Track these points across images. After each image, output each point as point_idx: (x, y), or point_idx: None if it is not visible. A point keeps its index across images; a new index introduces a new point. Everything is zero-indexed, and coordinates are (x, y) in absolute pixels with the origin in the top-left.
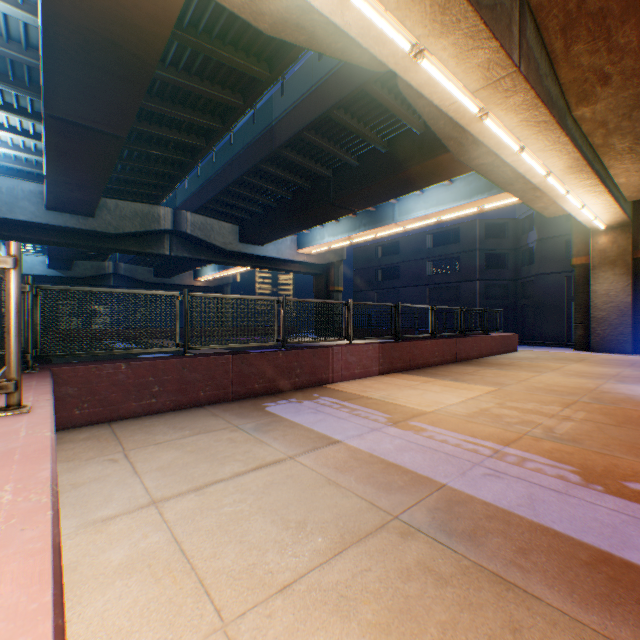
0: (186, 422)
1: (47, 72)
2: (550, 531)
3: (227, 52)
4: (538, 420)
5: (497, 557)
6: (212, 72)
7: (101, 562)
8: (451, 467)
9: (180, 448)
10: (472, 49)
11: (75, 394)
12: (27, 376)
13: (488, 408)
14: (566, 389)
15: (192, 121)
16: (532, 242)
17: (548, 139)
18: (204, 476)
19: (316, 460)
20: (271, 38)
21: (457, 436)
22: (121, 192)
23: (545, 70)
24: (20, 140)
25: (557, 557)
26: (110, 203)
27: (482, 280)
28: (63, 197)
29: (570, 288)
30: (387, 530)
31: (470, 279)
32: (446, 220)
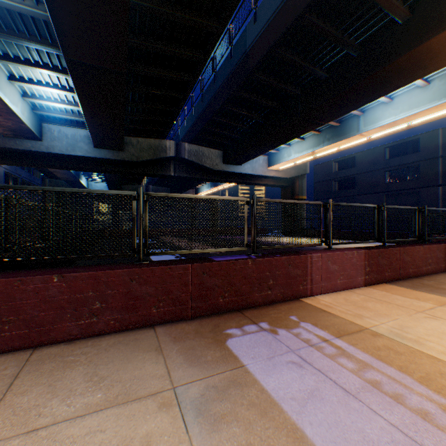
0: (114, 363)
1: (51, 11)
2: None
3: None
4: None
5: None
6: None
7: None
8: None
9: None
10: None
11: None
12: None
13: None
14: None
15: (178, 55)
16: None
17: None
18: None
19: None
20: None
21: None
22: (140, 132)
23: None
24: (71, 97)
25: None
26: (133, 140)
27: (445, 185)
28: (100, 136)
29: None
30: None
31: (431, 185)
32: (417, 124)
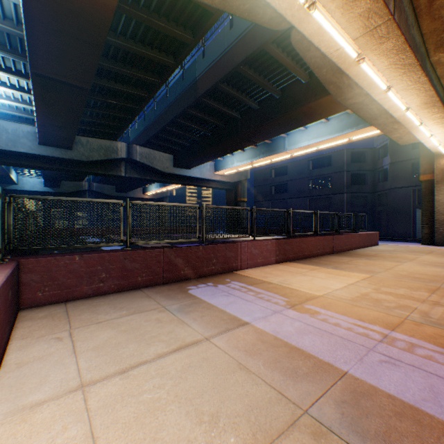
0: (125, 303)
1: (29, 39)
2: None
3: (162, 22)
4: (413, 305)
5: None
6: (151, 39)
7: None
8: (348, 352)
9: (116, 327)
10: None
11: (38, 280)
12: None
13: (367, 293)
14: (426, 276)
15: (138, 77)
16: (386, 165)
17: (410, 79)
18: (131, 357)
19: (228, 342)
20: (194, 10)
21: (347, 319)
22: (91, 132)
23: (411, 21)
24: (19, 95)
25: None
26: (83, 140)
27: (348, 193)
28: (49, 135)
29: (415, 198)
30: (299, 429)
31: (339, 192)
32: (323, 148)
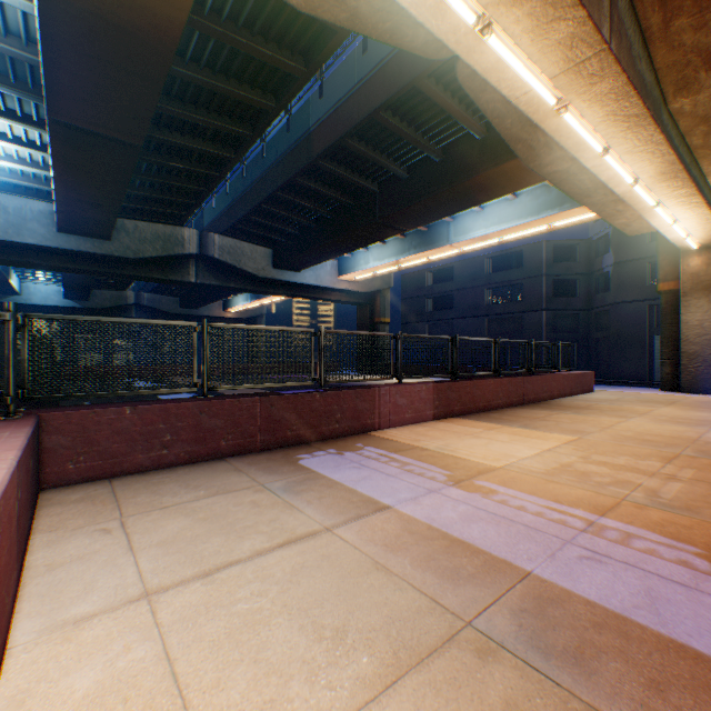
0: (202, 479)
1: (48, 68)
2: (689, 651)
3: (256, 43)
4: (636, 480)
5: (621, 696)
6: (239, 68)
7: (59, 693)
8: (535, 546)
9: (190, 514)
10: (552, 21)
11: (68, 445)
12: (3, 424)
13: (570, 463)
14: (662, 439)
15: (217, 127)
16: (608, 266)
17: (639, 138)
18: (216, 555)
19: (360, 533)
20: (307, 26)
21: (537, 501)
22: (141, 212)
23: (638, 51)
24: (26, 153)
25: (709, 698)
26: (128, 224)
27: (549, 310)
28: (75, 217)
29: (653, 319)
30: (458, 645)
31: (535, 309)
32: (509, 240)
